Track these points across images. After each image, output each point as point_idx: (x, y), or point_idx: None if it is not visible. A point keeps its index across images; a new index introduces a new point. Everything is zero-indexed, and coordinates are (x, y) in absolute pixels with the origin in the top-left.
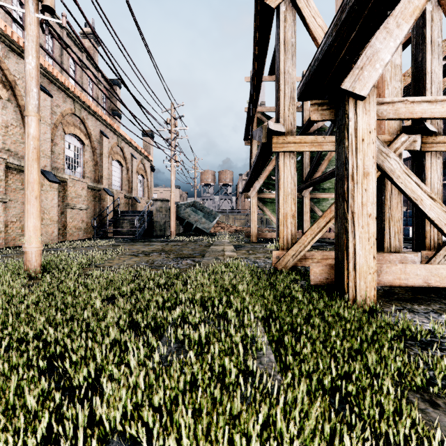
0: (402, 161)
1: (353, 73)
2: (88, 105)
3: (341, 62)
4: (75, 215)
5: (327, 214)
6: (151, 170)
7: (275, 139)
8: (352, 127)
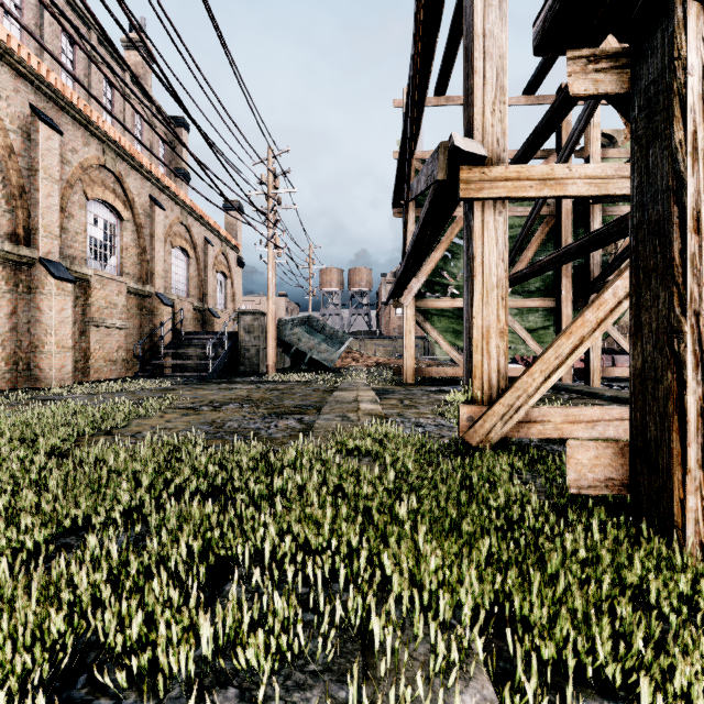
0: None
1: None
2: (128, 152)
3: None
4: (106, 338)
5: (576, 329)
6: (238, 265)
7: (465, 171)
8: (695, 92)
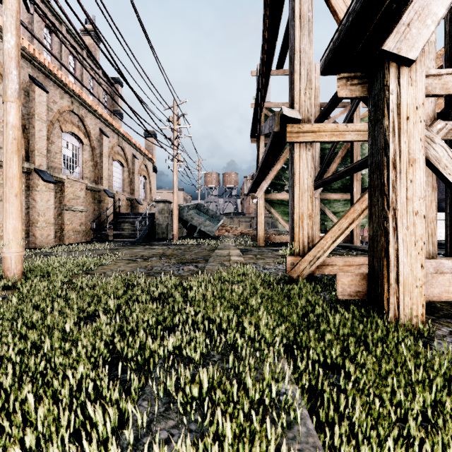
0: None
1: (398, 31)
2: (86, 102)
3: (384, 14)
4: (73, 217)
5: (350, 214)
6: (154, 171)
7: (290, 127)
8: (394, 102)
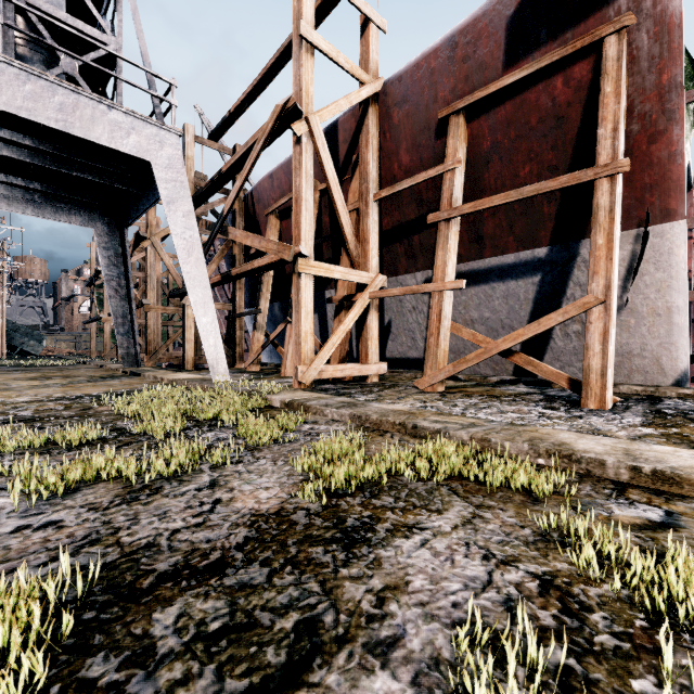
0: None
1: None
2: None
3: None
4: None
5: None
6: None
7: (103, 319)
8: None
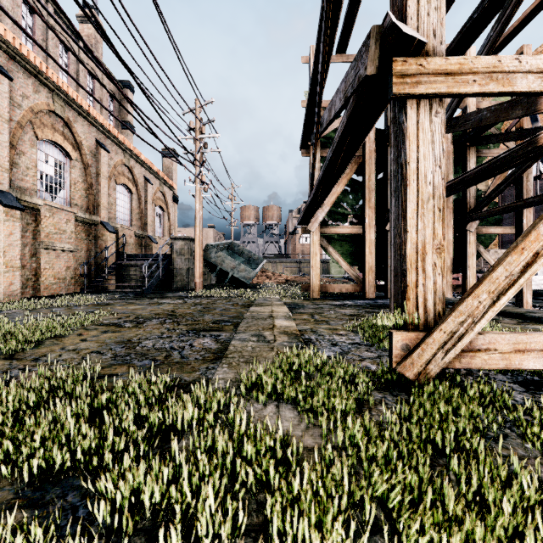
0: (532, 179)
1: None
2: (75, 101)
3: None
4: (55, 259)
5: (529, 244)
6: (174, 201)
7: (399, 63)
8: None
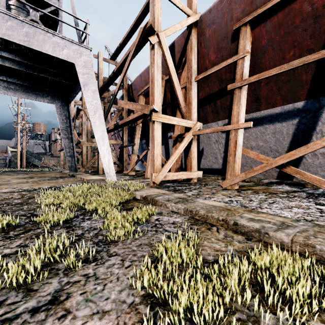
0: None
1: None
2: None
3: None
4: None
5: None
6: None
7: None
8: None
